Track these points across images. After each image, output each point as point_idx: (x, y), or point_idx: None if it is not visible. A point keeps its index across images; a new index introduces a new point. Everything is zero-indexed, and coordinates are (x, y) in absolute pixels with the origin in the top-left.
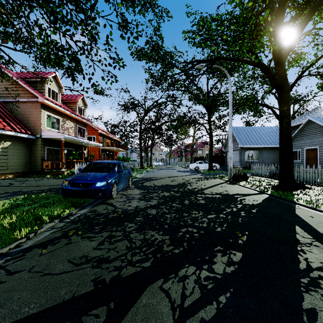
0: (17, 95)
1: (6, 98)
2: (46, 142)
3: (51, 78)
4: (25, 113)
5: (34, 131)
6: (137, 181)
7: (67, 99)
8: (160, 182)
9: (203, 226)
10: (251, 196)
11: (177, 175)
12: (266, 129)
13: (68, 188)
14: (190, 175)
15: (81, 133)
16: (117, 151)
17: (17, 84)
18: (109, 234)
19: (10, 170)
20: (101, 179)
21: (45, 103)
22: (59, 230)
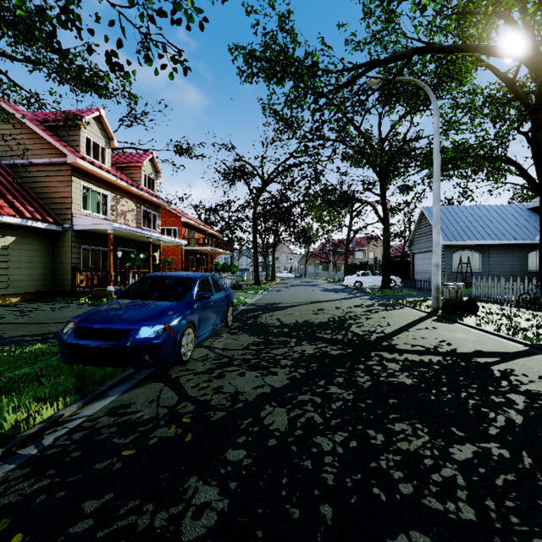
0: (31, 153)
1: (13, 159)
2: (83, 237)
3: (92, 122)
4: (46, 185)
5: (59, 217)
6: (245, 312)
7: (124, 160)
8: (292, 315)
9: (463, 520)
10: (519, 359)
11: (323, 298)
12: (493, 210)
13: (70, 341)
14: (349, 299)
15: (149, 222)
16: (214, 253)
17: (32, 131)
18: None
19: (13, 288)
20: (152, 318)
21: (79, 165)
22: None
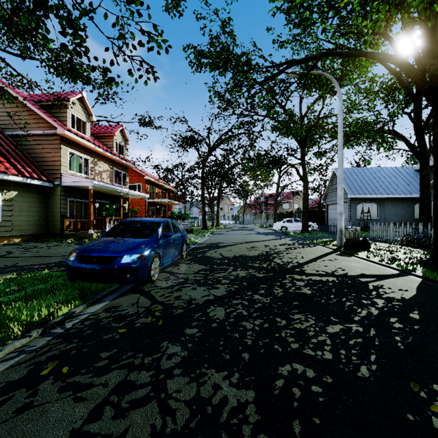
0: (28, 126)
1: (14, 130)
2: (69, 192)
3: (76, 102)
4: (40, 151)
5: (51, 176)
6: (196, 249)
7: (100, 131)
8: (231, 251)
9: (324, 358)
10: (389, 279)
11: (256, 239)
12: (388, 171)
13: (75, 265)
14: (275, 240)
15: (119, 179)
16: (171, 204)
17: (29, 109)
18: (123, 378)
19: (16, 231)
20: (131, 249)
21: (66, 136)
22: (28, 360)
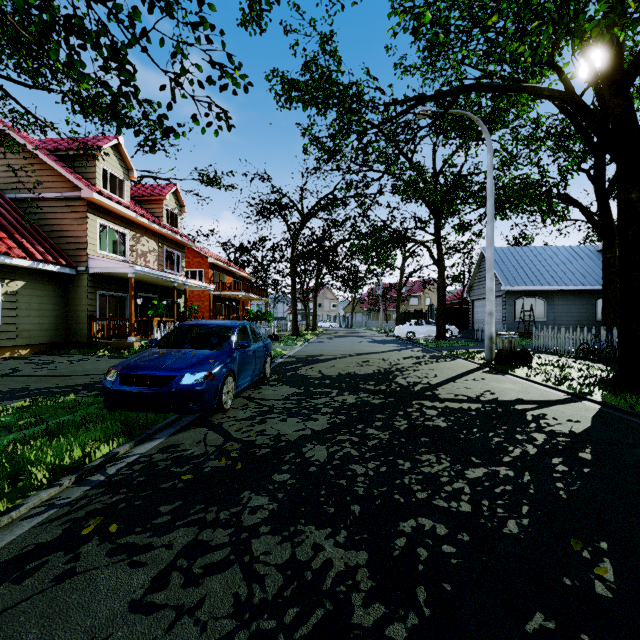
0: (40, 186)
1: (19, 192)
2: (99, 282)
3: (110, 151)
4: (57, 223)
5: (73, 259)
6: (284, 364)
7: (144, 193)
8: (335, 367)
9: (461, 511)
10: (555, 406)
11: (370, 350)
12: (560, 252)
13: (116, 388)
14: (398, 351)
15: (172, 263)
16: (246, 299)
17: (41, 162)
18: (193, 537)
19: (23, 339)
20: (195, 366)
21: (95, 200)
22: (61, 517)
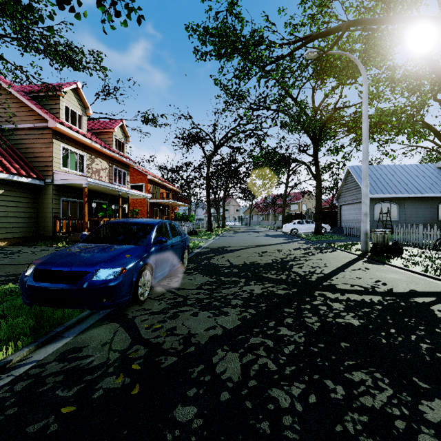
0: (18, 119)
1: (3, 124)
2: (62, 191)
3: (70, 93)
4: (30, 146)
5: (42, 173)
6: (199, 254)
7: (98, 127)
8: (240, 257)
9: None
10: None
11: (266, 242)
12: (408, 168)
13: (29, 284)
14: (288, 244)
15: (120, 179)
16: (175, 205)
17: (19, 101)
18: None
19: (2, 234)
20: (110, 261)
21: (58, 129)
22: None
